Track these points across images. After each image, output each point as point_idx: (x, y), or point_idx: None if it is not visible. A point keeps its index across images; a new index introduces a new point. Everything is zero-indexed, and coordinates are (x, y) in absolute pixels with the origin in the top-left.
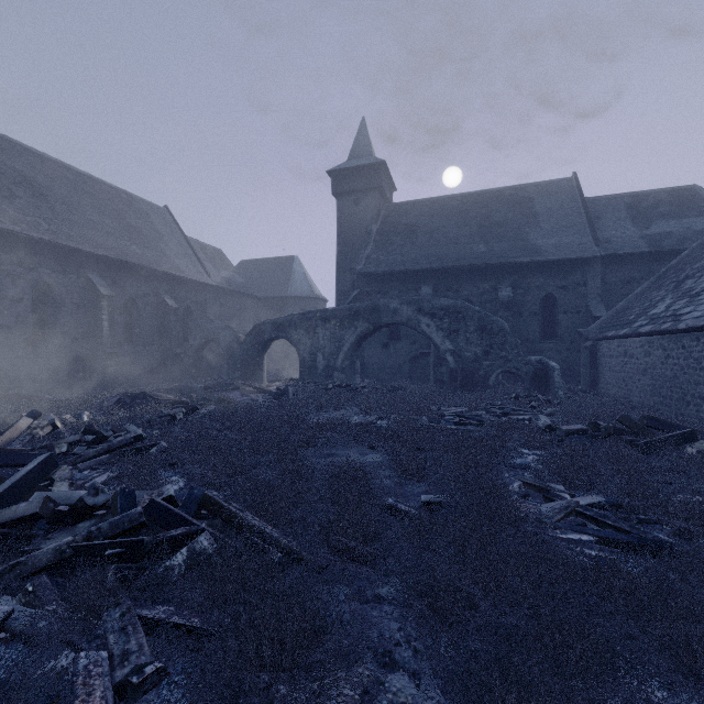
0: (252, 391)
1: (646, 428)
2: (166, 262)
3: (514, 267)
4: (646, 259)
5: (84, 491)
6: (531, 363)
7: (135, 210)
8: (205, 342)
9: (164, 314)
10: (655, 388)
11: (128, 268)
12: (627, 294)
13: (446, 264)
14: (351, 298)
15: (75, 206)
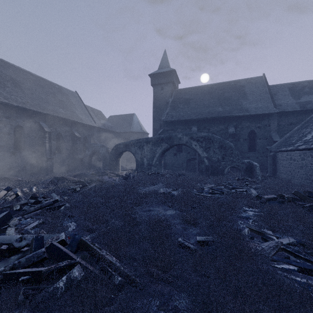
0: (114, 175)
1: (308, 197)
2: (75, 116)
3: (235, 118)
4: (299, 113)
5: (19, 235)
6: (245, 163)
7: (62, 93)
8: (93, 153)
9: (74, 140)
10: (307, 176)
11: (58, 119)
12: (290, 130)
13: (203, 116)
14: (159, 132)
15: (34, 91)
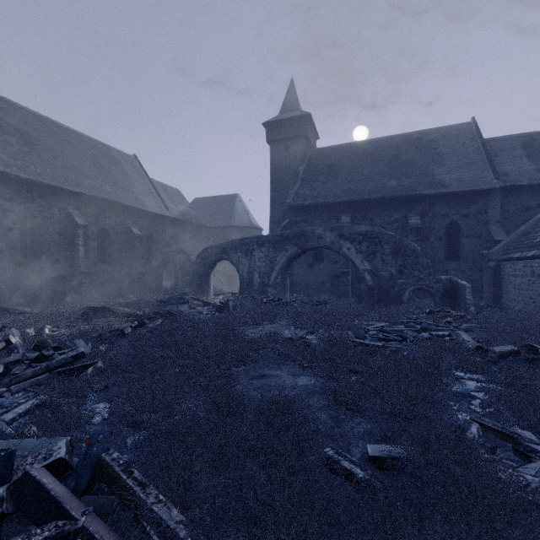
0: (199, 304)
1: None
2: (133, 198)
3: (422, 199)
4: None
5: None
6: (442, 281)
7: (109, 157)
8: (164, 263)
9: (130, 240)
10: None
11: (101, 203)
12: (524, 220)
13: (362, 197)
14: (282, 226)
15: (59, 153)
